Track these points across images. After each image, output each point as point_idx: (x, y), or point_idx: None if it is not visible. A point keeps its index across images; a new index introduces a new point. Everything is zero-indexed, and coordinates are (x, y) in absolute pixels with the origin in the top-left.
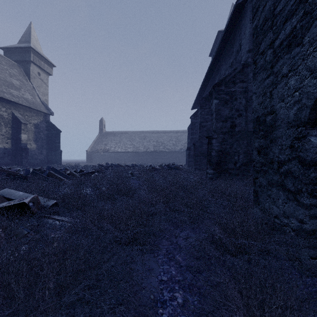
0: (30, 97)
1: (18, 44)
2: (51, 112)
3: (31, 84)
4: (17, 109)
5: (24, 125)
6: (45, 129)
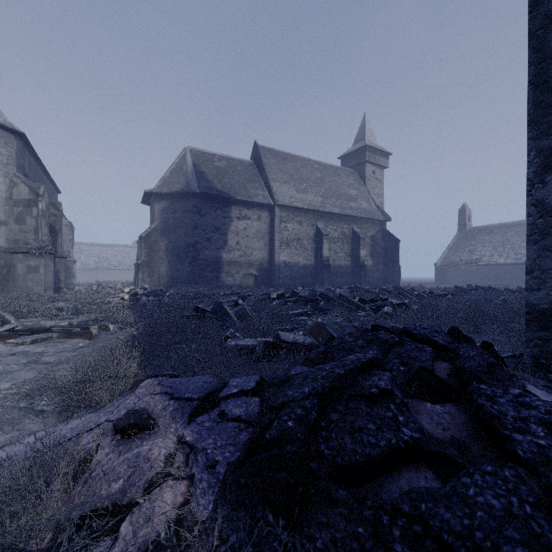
0: (366, 206)
1: (353, 146)
2: (388, 217)
3: (366, 189)
4: (356, 223)
5: (362, 239)
6: (381, 240)
